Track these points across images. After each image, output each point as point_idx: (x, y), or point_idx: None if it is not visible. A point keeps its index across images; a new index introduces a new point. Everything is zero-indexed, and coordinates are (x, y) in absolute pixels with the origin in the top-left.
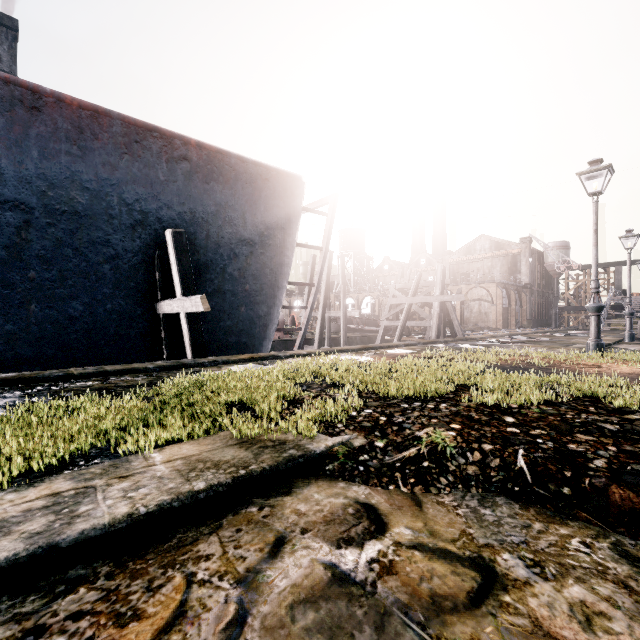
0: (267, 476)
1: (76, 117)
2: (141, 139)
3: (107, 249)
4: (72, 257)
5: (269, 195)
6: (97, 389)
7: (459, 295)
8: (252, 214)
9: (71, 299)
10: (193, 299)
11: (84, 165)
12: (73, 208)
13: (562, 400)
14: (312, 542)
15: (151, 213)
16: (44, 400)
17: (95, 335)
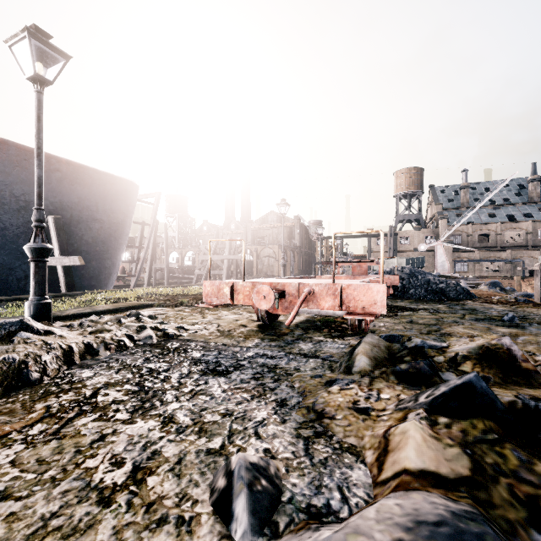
0: (137, 307)
1: None
2: (28, 158)
3: None
4: None
5: (115, 193)
6: None
7: (238, 255)
8: (103, 204)
9: None
10: (72, 258)
11: None
12: None
13: None
14: (149, 311)
15: (32, 202)
16: (11, 306)
17: None
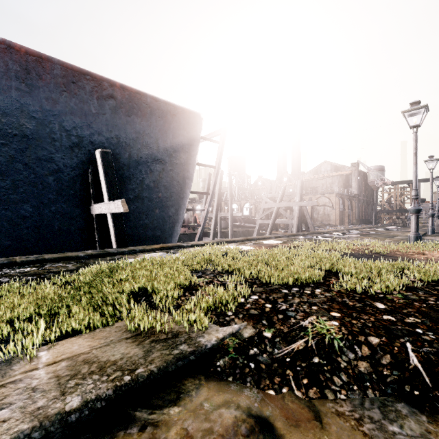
0: (154, 380)
1: (24, 61)
2: (77, 80)
3: (51, 164)
4: (22, 170)
5: (176, 126)
6: (31, 275)
7: (313, 201)
8: (163, 140)
9: (22, 203)
10: (116, 202)
11: (31, 99)
12: (22, 132)
13: (415, 285)
14: None
15: (85, 138)
16: None
17: (43, 230)
